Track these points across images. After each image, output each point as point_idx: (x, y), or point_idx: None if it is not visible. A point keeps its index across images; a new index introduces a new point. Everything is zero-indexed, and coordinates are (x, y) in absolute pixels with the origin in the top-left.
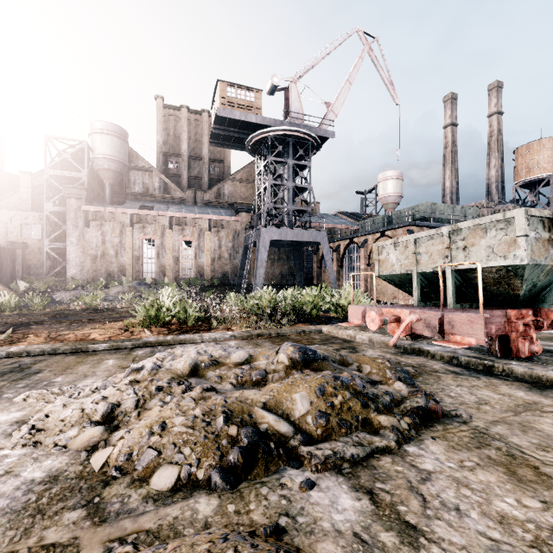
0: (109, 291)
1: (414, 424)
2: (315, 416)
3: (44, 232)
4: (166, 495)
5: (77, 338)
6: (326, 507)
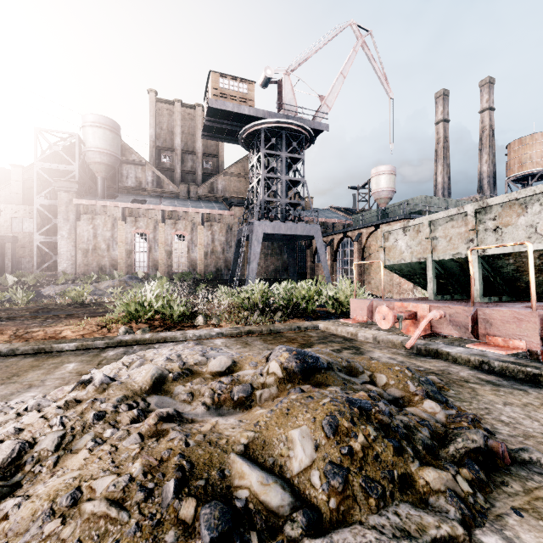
0: (99, 285)
1: (477, 482)
2: (325, 474)
3: (34, 225)
4: None
5: (46, 336)
6: None
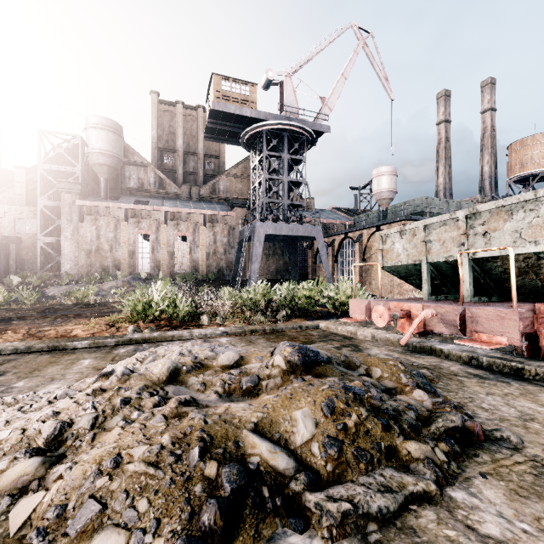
0: (102, 286)
1: (453, 453)
2: (323, 445)
3: (38, 226)
4: None
5: (58, 334)
6: None
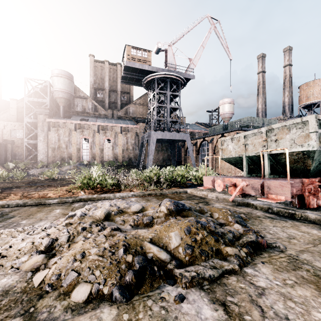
0: (62, 168)
1: (249, 253)
2: (184, 248)
3: (24, 134)
4: (80, 306)
5: (39, 196)
6: (193, 316)
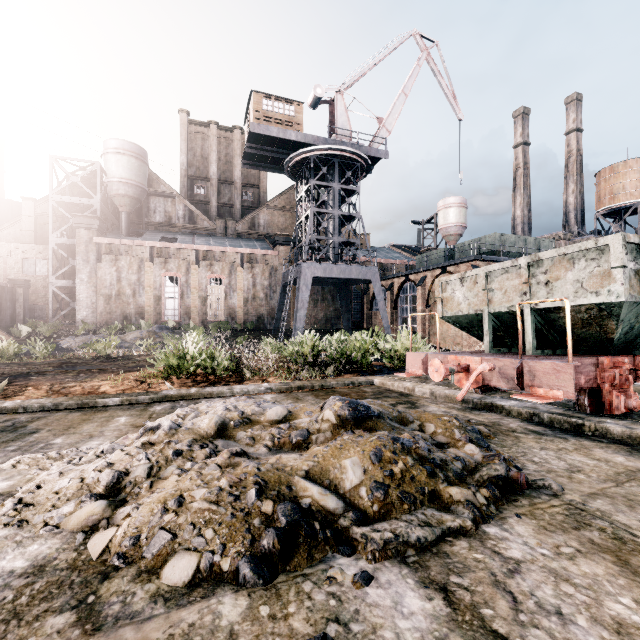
0: (125, 337)
1: (493, 498)
2: (371, 488)
3: (50, 267)
4: (181, 593)
5: (84, 391)
6: (387, 610)
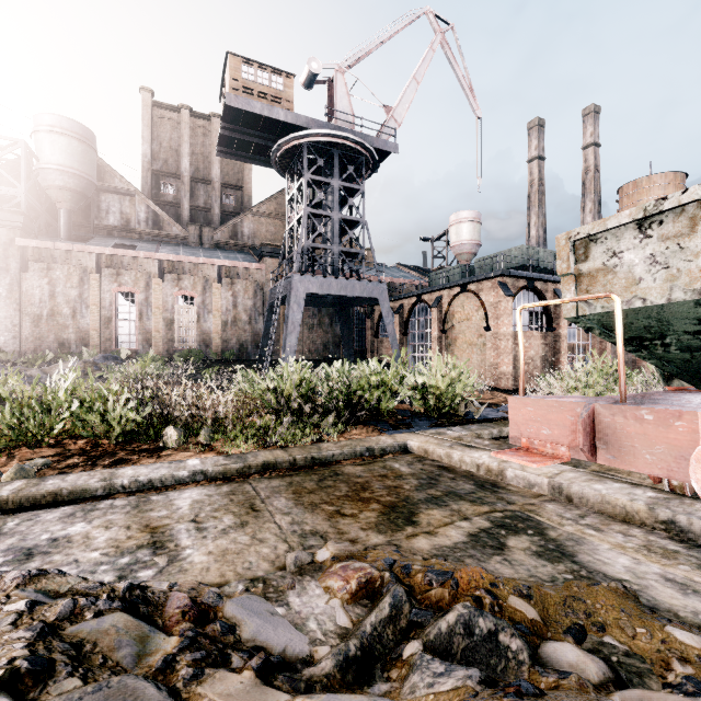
0: (50, 369)
1: None
2: None
3: None
4: None
5: None
6: None
